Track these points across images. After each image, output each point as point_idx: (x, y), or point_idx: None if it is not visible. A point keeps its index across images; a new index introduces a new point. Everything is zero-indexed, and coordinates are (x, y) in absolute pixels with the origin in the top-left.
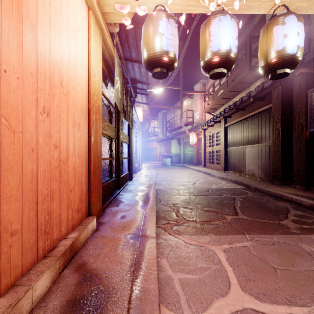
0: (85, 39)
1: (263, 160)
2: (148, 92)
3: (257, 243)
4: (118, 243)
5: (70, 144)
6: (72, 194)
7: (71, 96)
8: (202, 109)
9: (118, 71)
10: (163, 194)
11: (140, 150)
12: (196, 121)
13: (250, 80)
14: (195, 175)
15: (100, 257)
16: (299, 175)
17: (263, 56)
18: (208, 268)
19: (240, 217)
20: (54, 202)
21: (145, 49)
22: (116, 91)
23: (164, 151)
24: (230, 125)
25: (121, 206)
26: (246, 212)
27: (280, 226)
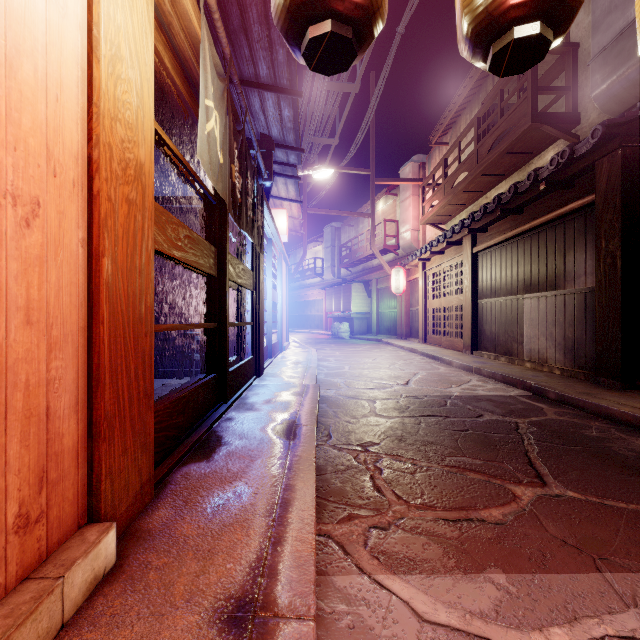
0: None
1: (569, 327)
2: (303, 181)
3: None
4: None
5: None
6: None
7: None
8: (417, 217)
9: (214, 88)
10: (336, 412)
11: (284, 306)
12: (403, 245)
13: (532, 146)
14: (406, 362)
15: None
16: None
17: None
18: None
19: (555, 491)
20: None
21: None
22: (207, 140)
23: (336, 308)
24: (485, 249)
25: (221, 461)
26: (564, 472)
27: None
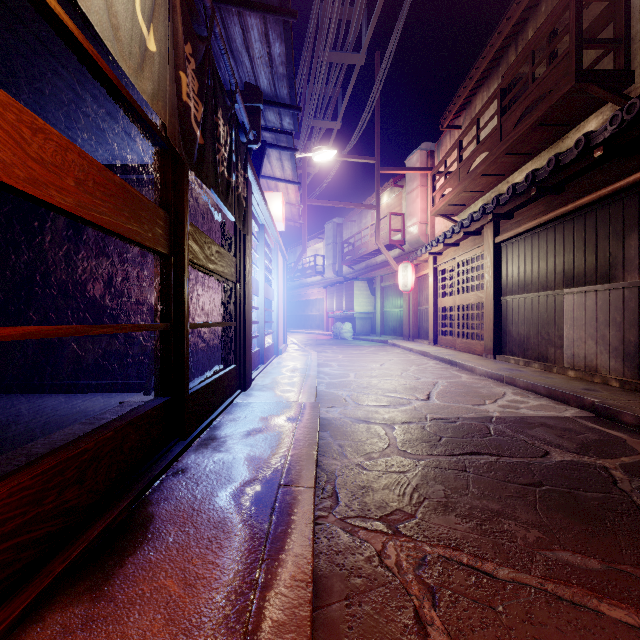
0: None
1: (631, 329)
2: (302, 170)
3: None
4: None
5: None
6: None
7: None
8: (425, 210)
9: None
10: (343, 446)
11: (281, 305)
12: (410, 239)
13: (570, 115)
14: (420, 368)
15: None
16: None
17: None
18: None
19: None
20: None
21: None
22: None
23: (338, 307)
24: (512, 238)
25: (121, 600)
26: None
27: None
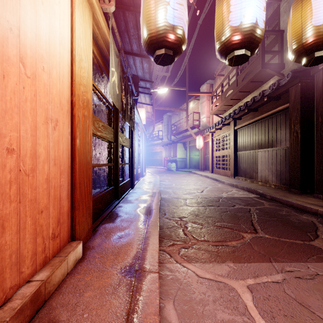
0: (67, 12)
1: (278, 165)
2: (152, 93)
3: (291, 276)
4: (108, 283)
5: (39, 148)
6: (44, 216)
7: (42, 81)
8: (209, 111)
9: (115, 62)
10: (168, 204)
11: (143, 155)
12: (202, 124)
13: (262, 78)
14: (202, 182)
15: (78, 310)
16: (322, 183)
17: (296, 35)
18: (231, 322)
19: (260, 235)
20: (6, 233)
21: (145, 24)
22: (112, 85)
23: (169, 155)
24: (241, 127)
25: (118, 222)
26: (266, 228)
27: (313, 250)
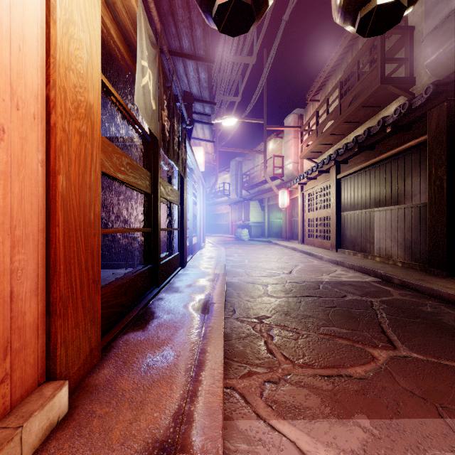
0: None
1: (408, 232)
2: (215, 128)
3: None
4: None
5: None
6: None
7: None
8: (297, 153)
9: (148, 53)
10: (239, 293)
11: (201, 217)
12: (287, 173)
13: (380, 101)
14: (289, 257)
15: None
16: None
17: None
18: None
19: (403, 353)
20: None
21: None
22: (143, 91)
23: (239, 218)
24: (346, 176)
25: (153, 330)
26: (409, 339)
27: None
